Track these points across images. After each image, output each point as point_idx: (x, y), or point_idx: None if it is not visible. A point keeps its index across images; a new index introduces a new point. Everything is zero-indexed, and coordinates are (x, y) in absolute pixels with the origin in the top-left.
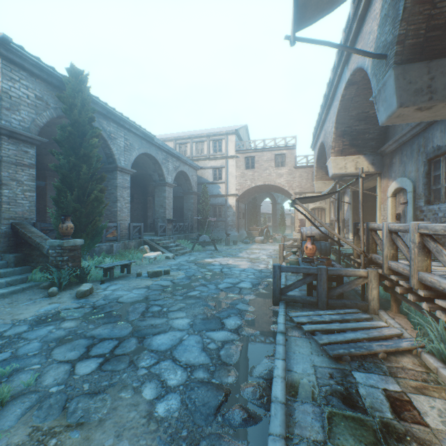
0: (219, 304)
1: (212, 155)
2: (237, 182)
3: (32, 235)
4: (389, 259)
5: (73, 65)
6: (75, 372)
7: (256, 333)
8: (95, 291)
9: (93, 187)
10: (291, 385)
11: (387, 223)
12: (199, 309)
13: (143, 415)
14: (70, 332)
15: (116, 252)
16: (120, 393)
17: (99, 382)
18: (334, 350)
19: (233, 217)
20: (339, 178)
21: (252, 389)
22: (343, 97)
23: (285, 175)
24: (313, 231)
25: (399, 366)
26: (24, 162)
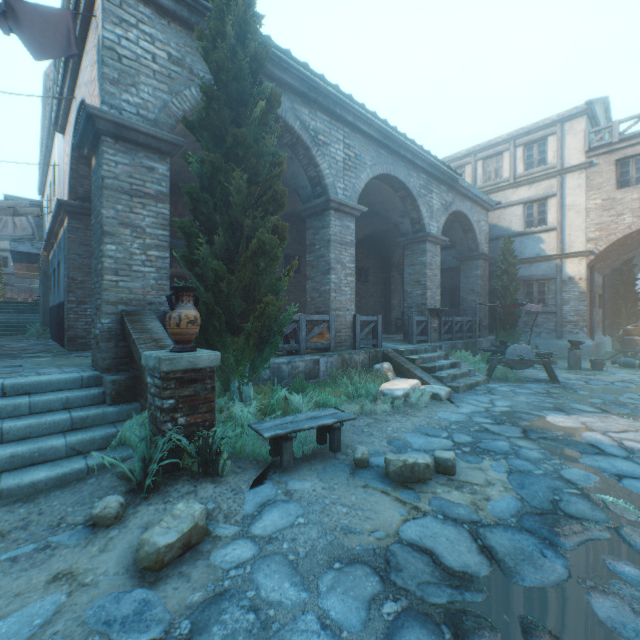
0: None
1: (520, 175)
2: (589, 222)
3: (138, 338)
4: None
5: None
6: None
7: None
8: (214, 530)
9: (256, 222)
10: None
11: None
12: None
13: None
14: None
15: (324, 376)
16: None
17: None
18: None
19: (579, 303)
20: None
21: None
22: None
23: None
24: None
25: None
26: (145, 189)
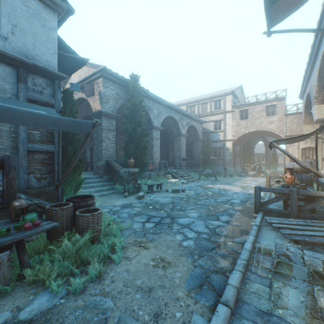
0: (216, 209)
1: (213, 111)
2: (233, 130)
3: (115, 166)
4: None
5: (132, 73)
6: (145, 226)
7: (239, 225)
8: (145, 197)
9: (142, 139)
10: (257, 247)
11: None
12: (203, 210)
13: (177, 244)
14: (138, 212)
15: (153, 178)
16: (166, 235)
17: (156, 231)
18: (292, 237)
19: (230, 156)
20: None
21: (233, 245)
22: None
23: (275, 122)
24: (295, 166)
25: None
26: (110, 128)
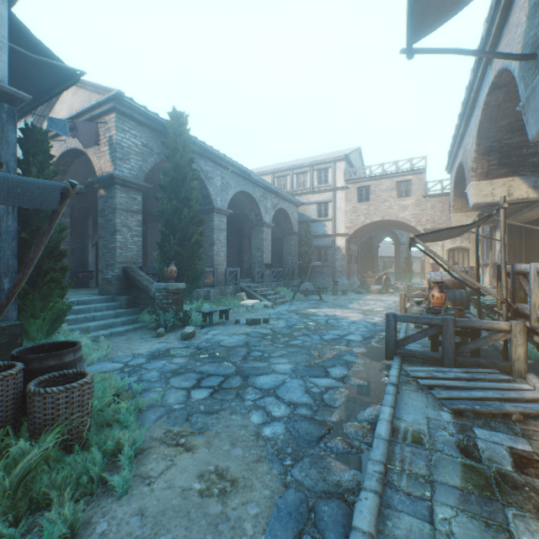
0: (324, 354)
1: (316, 187)
2: (347, 218)
3: (140, 279)
4: (538, 308)
5: (175, 109)
6: (191, 396)
7: (364, 383)
8: (197, 335)
9: (193, 230)
10: (398, 430)
11: (534, 263)
12: (301, 357)
13: (252, 434)
14: (181, 367)
15: (213, 298)
16: (231, 415)
17: (212, 406)
18: (454, 404)
19: (342, 261)
20: (488, 208)
21: (356, 428)
22: (487, 105)
23: (410, 207)
24: (444, 277)
25: (538, 430)
26: (133, 208)
